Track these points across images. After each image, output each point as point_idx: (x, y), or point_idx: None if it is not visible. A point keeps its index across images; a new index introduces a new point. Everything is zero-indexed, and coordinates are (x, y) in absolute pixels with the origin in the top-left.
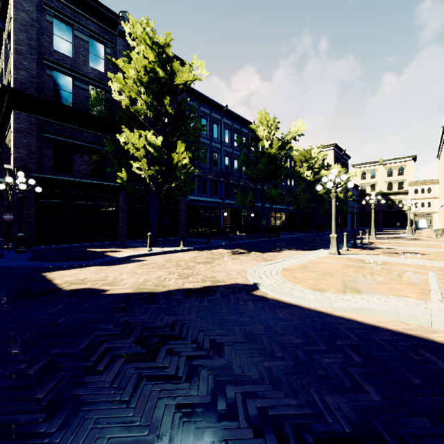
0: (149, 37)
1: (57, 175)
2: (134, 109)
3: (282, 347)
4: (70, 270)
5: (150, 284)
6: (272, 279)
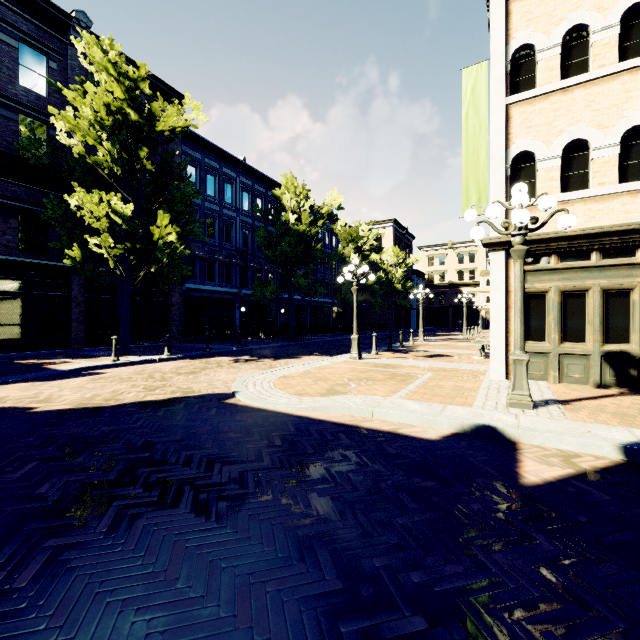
0: (113, 66)
1: None
2: (93, 160)
3: (216, 441)
4: None
5: (100, 398)
6: (259, 387)
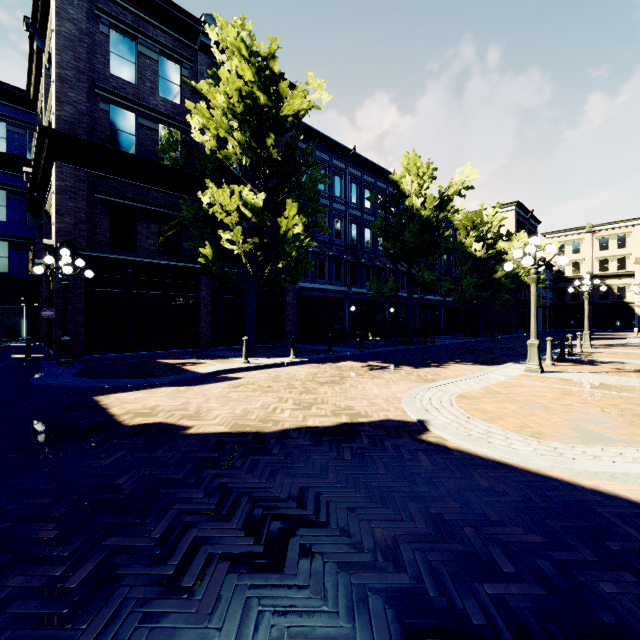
0: (245, 46)
1: (115, 254)
2: (223, 154)
3: (507, 551)
4: (133, 393)
5: (254, 417)
6: (447, 413)
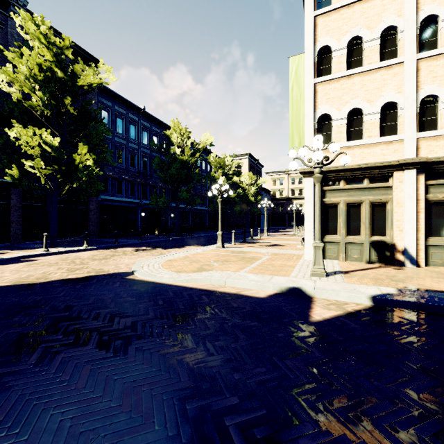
0: (44, 37)
1: None
2: (29, 104)
3: (117, 303)
4: None
5: (33, 277)
6: (151, 267)
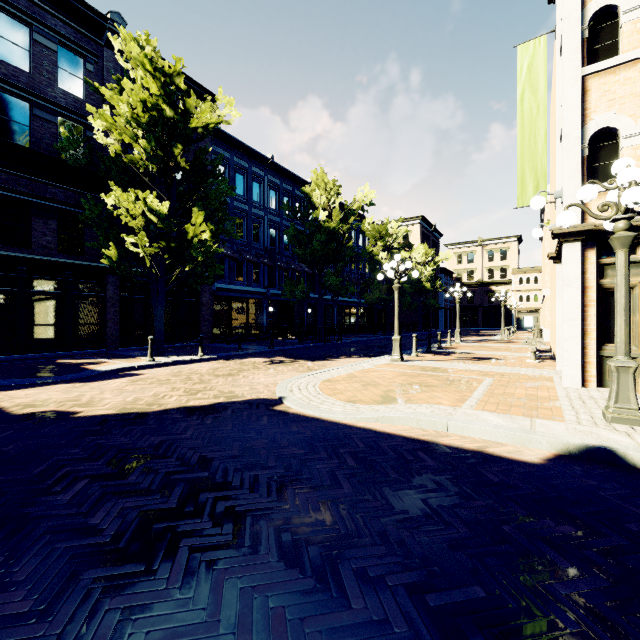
0: (150, 61)
1: (5, 250)
2: (129, 158)
3: (278, 458)
4: (24, 390)
5: (142, 402)
6: (305, 392)
